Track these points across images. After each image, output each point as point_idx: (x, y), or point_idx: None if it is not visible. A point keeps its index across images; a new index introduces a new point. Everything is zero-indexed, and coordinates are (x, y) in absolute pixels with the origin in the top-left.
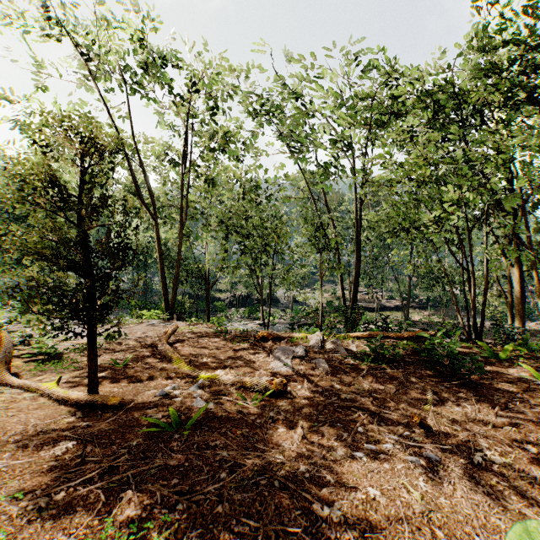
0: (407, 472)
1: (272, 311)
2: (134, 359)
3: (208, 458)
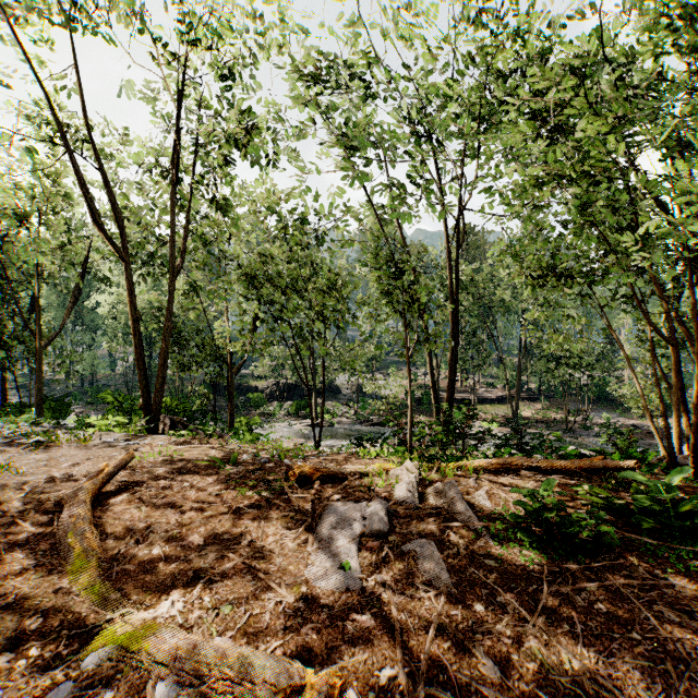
0: None
1: (331, 406)
2: None
3: None
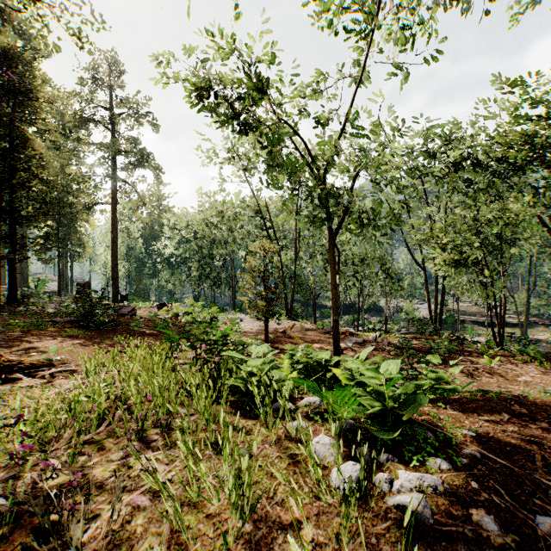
0: None
1: (375, 320)
2: (276, 337)
3: None
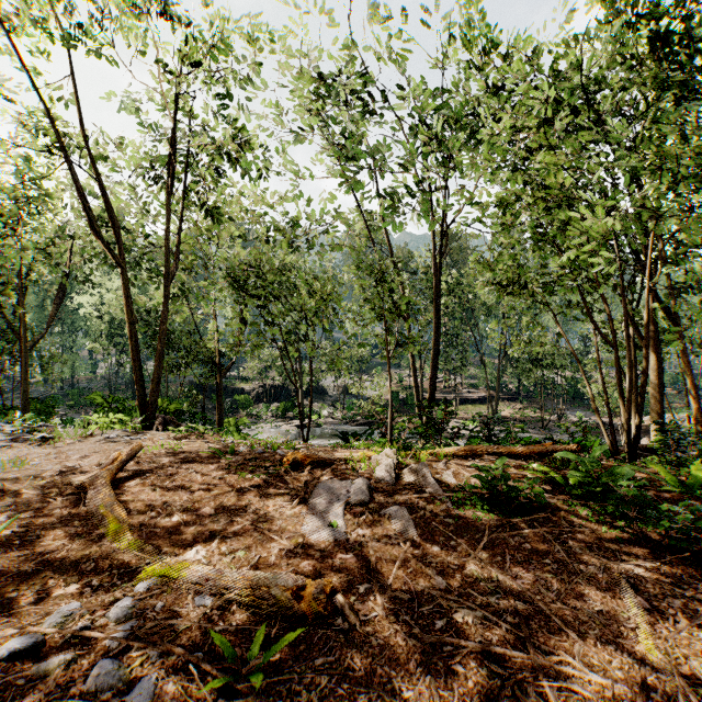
0: None
1: (317, 407)
2: (26, 523)
3: None
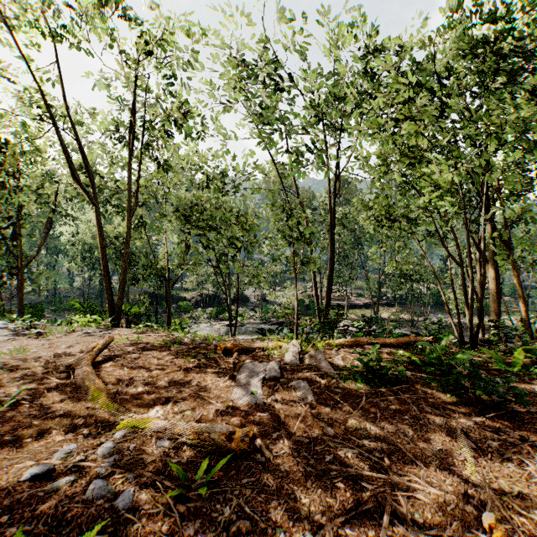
0: None
1: (242, 311)
2: (32, 393)
3: None
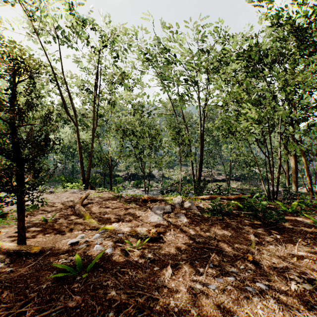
0: (248, 300)
1: (151, 183)
2: (58, 216)
3: (101, 297)
